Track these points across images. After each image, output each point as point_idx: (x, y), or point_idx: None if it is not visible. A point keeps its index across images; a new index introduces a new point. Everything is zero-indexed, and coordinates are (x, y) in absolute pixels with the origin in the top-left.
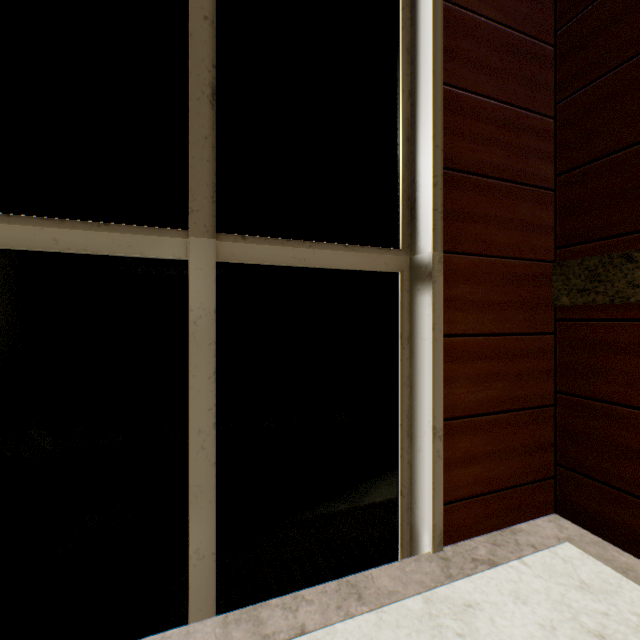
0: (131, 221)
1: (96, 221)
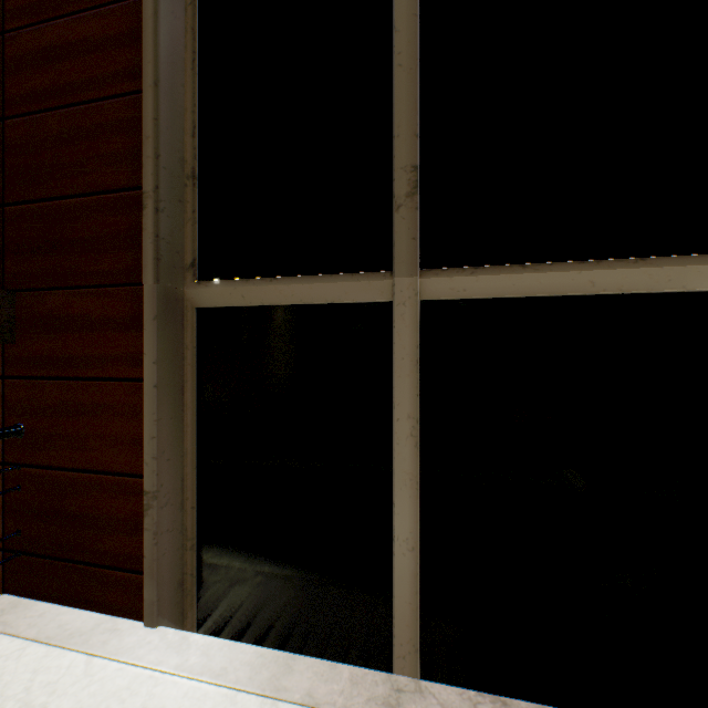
0: (666, 252)
1: (627, 257)
